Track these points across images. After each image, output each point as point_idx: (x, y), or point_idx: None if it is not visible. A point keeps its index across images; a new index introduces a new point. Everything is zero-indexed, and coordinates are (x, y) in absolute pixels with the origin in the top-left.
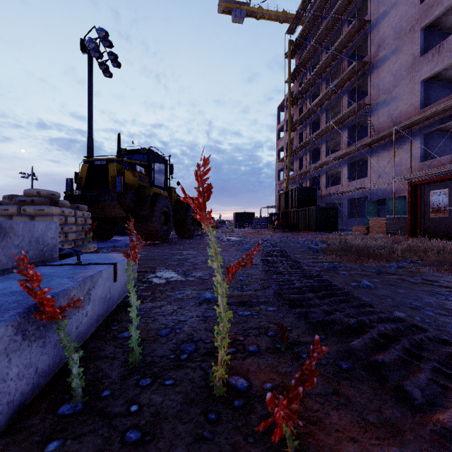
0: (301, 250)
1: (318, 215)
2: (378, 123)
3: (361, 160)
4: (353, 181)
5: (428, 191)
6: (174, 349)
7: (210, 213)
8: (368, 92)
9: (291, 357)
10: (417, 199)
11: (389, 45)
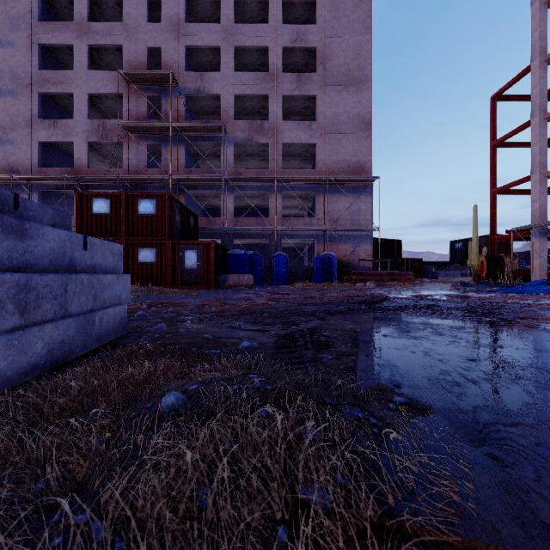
0: None
1: None
2: None
3: None
4: None
5: None
6: None
7: None
8: None
9: None
10: None
11: (5, 81)
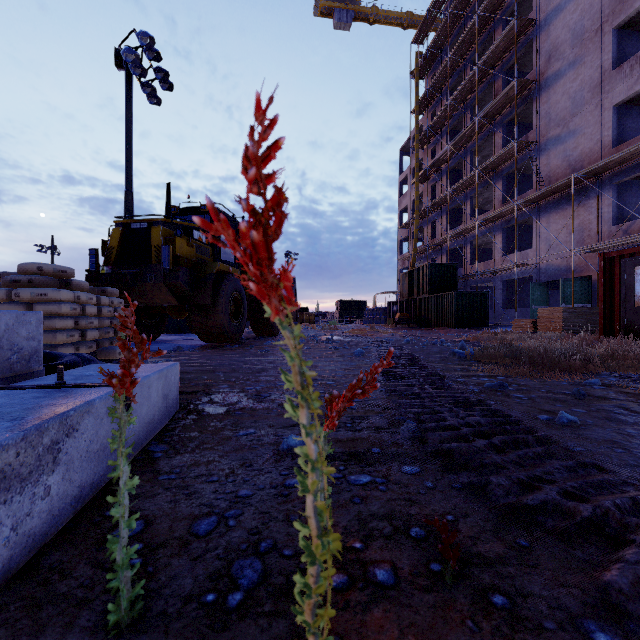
0: (440, 356)
1: (460, 303)
2: (548, 170)
3: (522, 224)
4: (511, 255)
5: (631, 267)
6: (216, 574)
7: (284, 278)
8: (533, 125)
9: (470, 605)
10: (614, 279)
11: (565, 55)
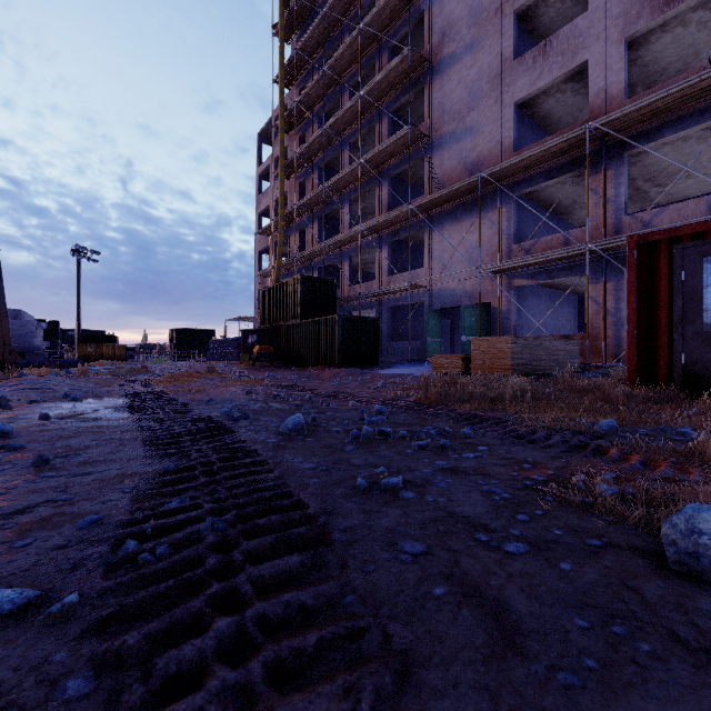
0: None
1: (346, 332)
2: (442, 173)
3: (406, 241)
4: (398, 275)
5: (697, 259)
6: None
7: None
8: (424, 116)
9: None
10: (657, 282)
11: (461, 35)
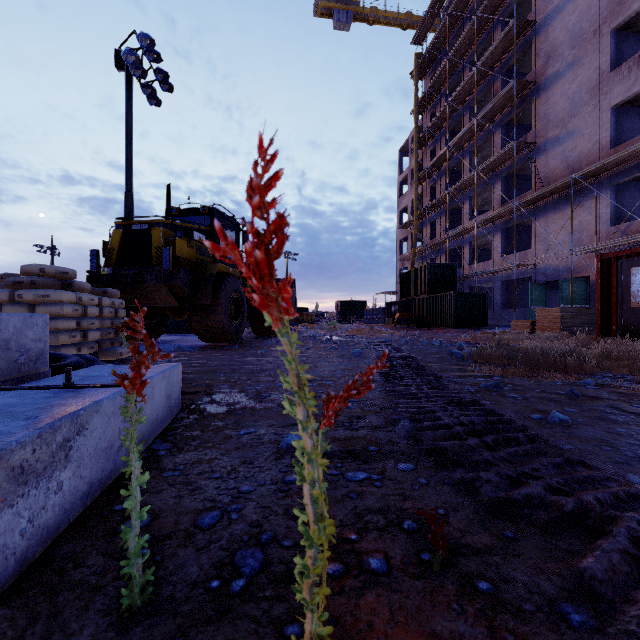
0: (438, 356)
1: (459, 304)
2: (546, 171)
3: (521, 225)
4: (510, 255)
5: (628, 268)
6: (220, 563)
7: (284, 291)
8: (532, 126)
9: (456, 590)
10: (611, 280)
11: (563, 56)
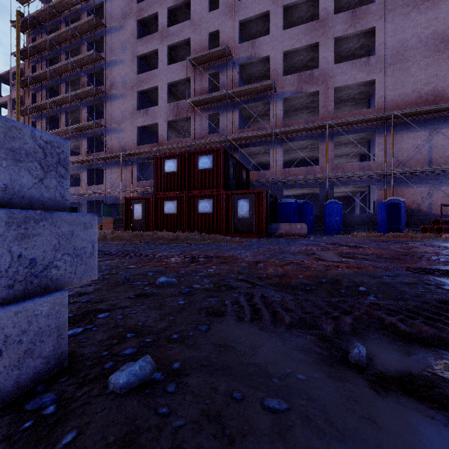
0: None
1: None
2: (111, 144)
3: (99, 169)
4: (92, 186)
5: (133, 204)
6: None
7: None
8: (104, 116)
9: None
10: (129, 208)
11: (119, 89)
